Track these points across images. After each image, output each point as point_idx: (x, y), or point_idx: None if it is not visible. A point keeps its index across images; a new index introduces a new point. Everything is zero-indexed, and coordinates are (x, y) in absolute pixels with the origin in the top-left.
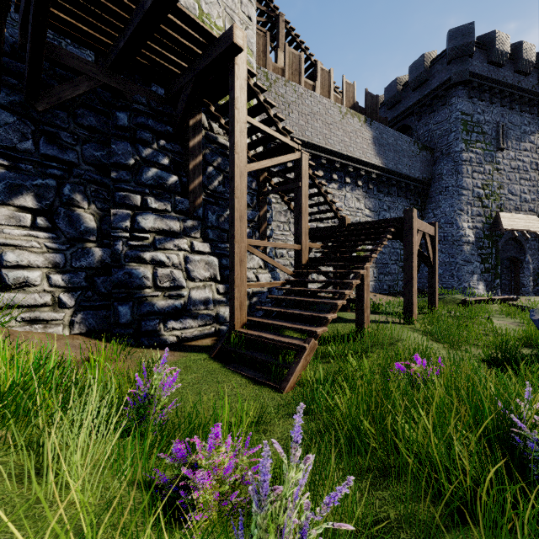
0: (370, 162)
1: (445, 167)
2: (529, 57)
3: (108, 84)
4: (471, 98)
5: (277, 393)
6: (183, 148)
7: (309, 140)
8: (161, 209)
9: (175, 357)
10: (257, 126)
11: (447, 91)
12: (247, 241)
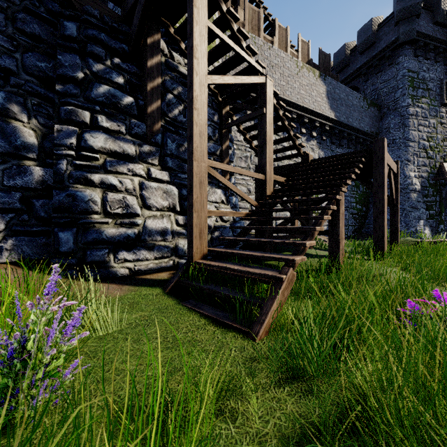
0: (324, 114)
1: (392, 121)
2: None
3: None
4: (417, 56)
5: (247, 340)
6: (140, 70)
7: None
8: (113, 129)
9: (122, 291)
10: (219, 36)
11: (394, 51)
12: (207, 161)
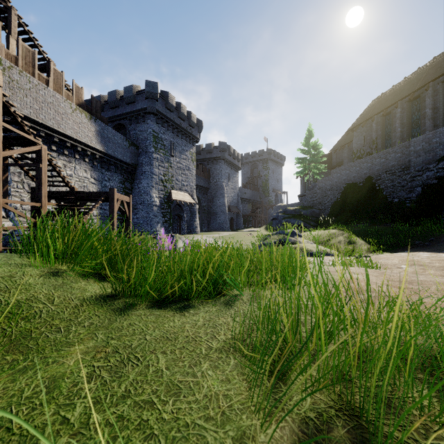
0: (95, 147)
1: (144, 159)
2: (184, 112)
3: None
4: (158, 123)
5: None
6: None
7: (43, 122)
8: None
9: None
10: (9, 128)
11: (146, 114)
12: (1, 200)
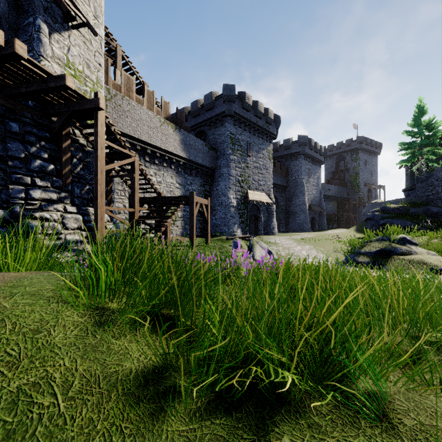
0: (179, 154)
1: (222, 162)
2: (261, 110)
3: (5, 105)
4: (235, 125)
5: None
6: (56, 147)
7: (139, 137)
8: (44, 186)
9: None
10: (110, 145)
11: (223, 118)
12: (105, 207)
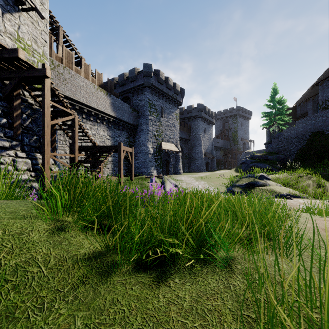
0: (110, 114)
1: (142, 120)
2: (171, 84)
3: None
4: (152, 94)
5: None
6: (8, 104)
7: (77, 99)
8: None
9: None
10: (55, 105)
11: (143, 88)
12: (50, 153)
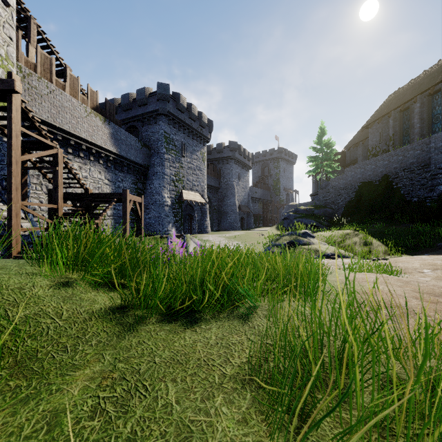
0: (109, 149)
1: (156, 160)
2: (195, 113)
3: None
4: (169, 124)
5: None
6: None
7: (60, 125)
8: None
9: None
10: (27, 133)
11: (157, 116)
12: (21, 202)
